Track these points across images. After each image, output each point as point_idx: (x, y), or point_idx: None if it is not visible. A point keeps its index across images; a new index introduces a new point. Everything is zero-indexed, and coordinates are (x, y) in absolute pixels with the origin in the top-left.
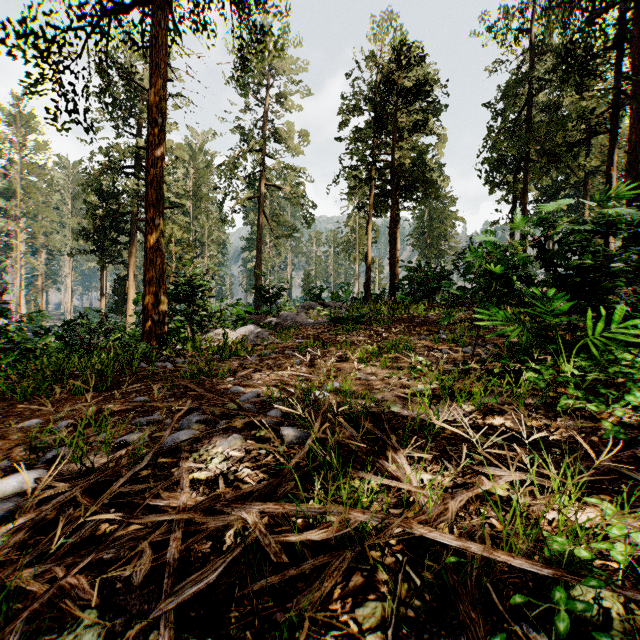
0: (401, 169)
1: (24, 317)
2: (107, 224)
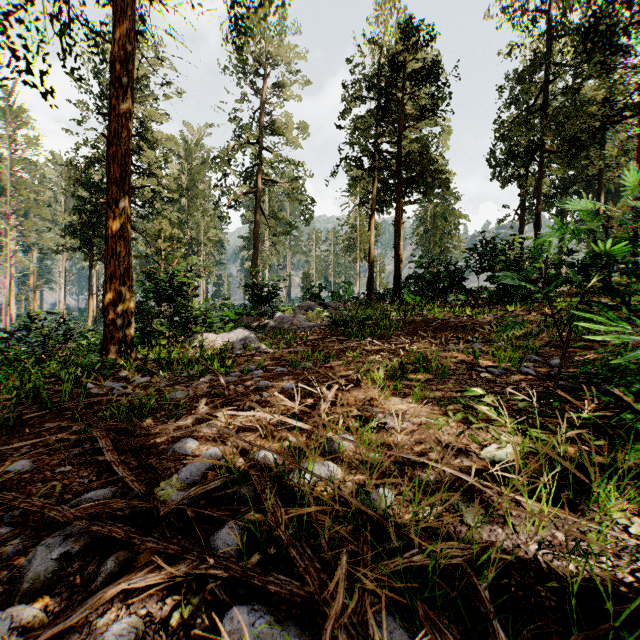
0: (408, 157)
1: (14, 317)
2: (94, 220)
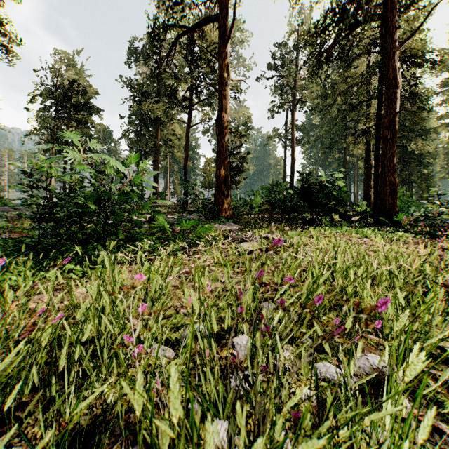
0: (68, 144)
1: None
2: None
